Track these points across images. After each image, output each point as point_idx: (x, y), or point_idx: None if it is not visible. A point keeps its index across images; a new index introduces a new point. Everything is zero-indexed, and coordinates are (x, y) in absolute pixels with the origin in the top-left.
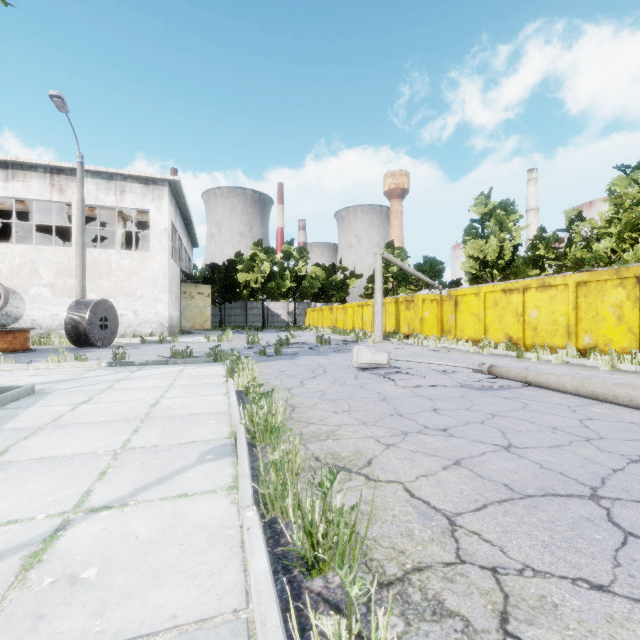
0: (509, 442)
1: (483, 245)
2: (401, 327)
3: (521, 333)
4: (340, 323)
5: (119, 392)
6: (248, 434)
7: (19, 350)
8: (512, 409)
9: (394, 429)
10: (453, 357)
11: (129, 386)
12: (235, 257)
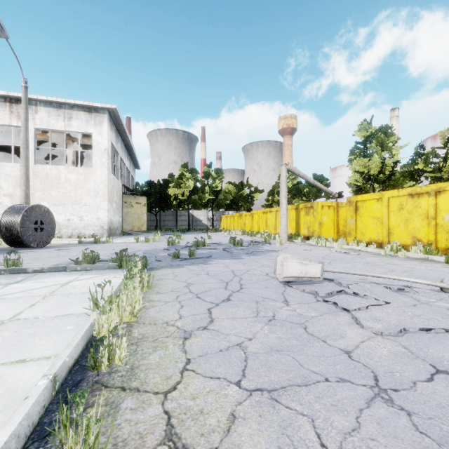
0: None
1: (367, 162)
2: (301, 230)
3: (432, 236)
4: (248, 226)
5: None
6: None
7: None
8: None
9: None
10: (373, 261)
11: None
12: (168, 177)
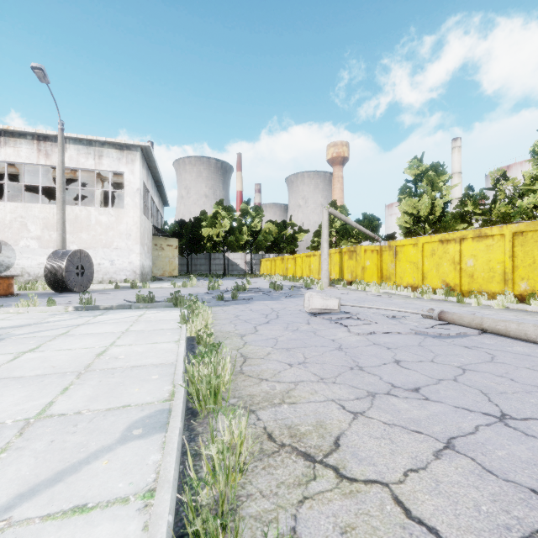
0: (500, 410)
1: (416, 202)
2: (345, 274)
3: (458, 280)
4: (290, 271)
5: (71, 338)
6: (189, 398)
7: (2, 295)
8: (480, 361)
9: (358, 388)
10: (397, 302)
11: (84, 332)
12: (200, 215)
